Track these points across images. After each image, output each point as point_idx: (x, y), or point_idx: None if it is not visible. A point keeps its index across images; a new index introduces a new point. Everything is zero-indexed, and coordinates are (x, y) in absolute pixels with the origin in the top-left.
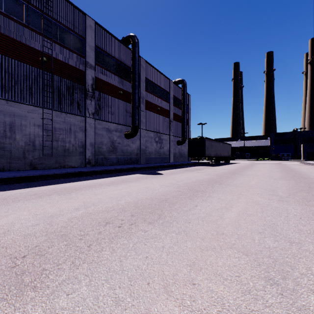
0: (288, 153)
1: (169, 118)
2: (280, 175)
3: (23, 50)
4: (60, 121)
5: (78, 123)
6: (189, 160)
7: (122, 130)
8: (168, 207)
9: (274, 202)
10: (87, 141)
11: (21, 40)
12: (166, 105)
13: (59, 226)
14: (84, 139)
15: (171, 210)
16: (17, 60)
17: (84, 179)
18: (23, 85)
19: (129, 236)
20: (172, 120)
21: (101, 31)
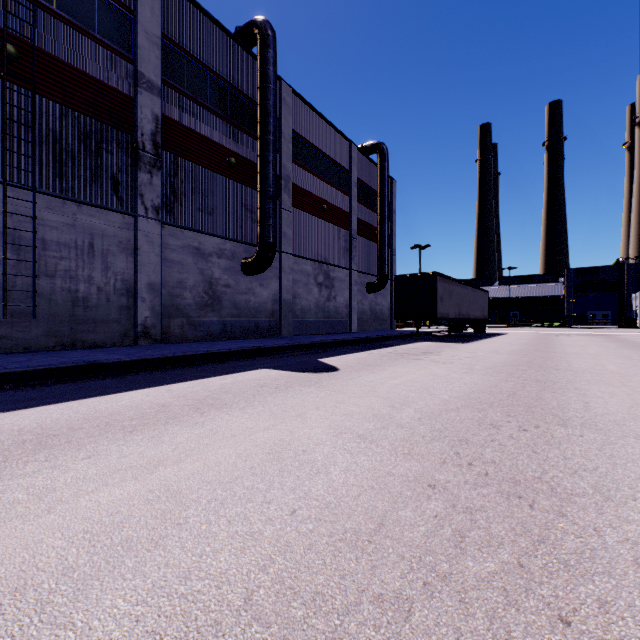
0: (605, 311)
1: (349, 231)
2: None
3: None
4: (59, 223)
5: (114, 232)
6: (392, 328)
7: (235, 255)
8: None
9: None
10: (140, 278)
11: None
12: (342, 199)
13: None
14: (132, 272)
15: None
16: None
17: (77, 394)
18: None
19: None
20: (356, 236)
21: (179, 2)
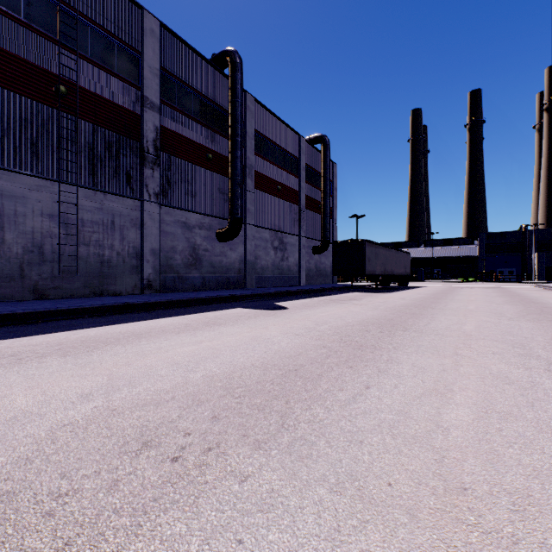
0: (510, 269)
1: (298, 206)
2: (514, 310)
3: (19, 71)
4: (92, 207)
5: (128, 213)
6: (334, 282)
7: (212, 226)
8: (301, 390)
9: (544, 377)
10: (145, 245)
11: (16, 51)
12: (293, 181)
13: (12, 457)
14: (140, 241)
15: (311, 401)
16: (8, 89)
17: (131, 319)
18: (19, 138)
19: (194, 501)
20: (304, 210)
21: (172, 41)
